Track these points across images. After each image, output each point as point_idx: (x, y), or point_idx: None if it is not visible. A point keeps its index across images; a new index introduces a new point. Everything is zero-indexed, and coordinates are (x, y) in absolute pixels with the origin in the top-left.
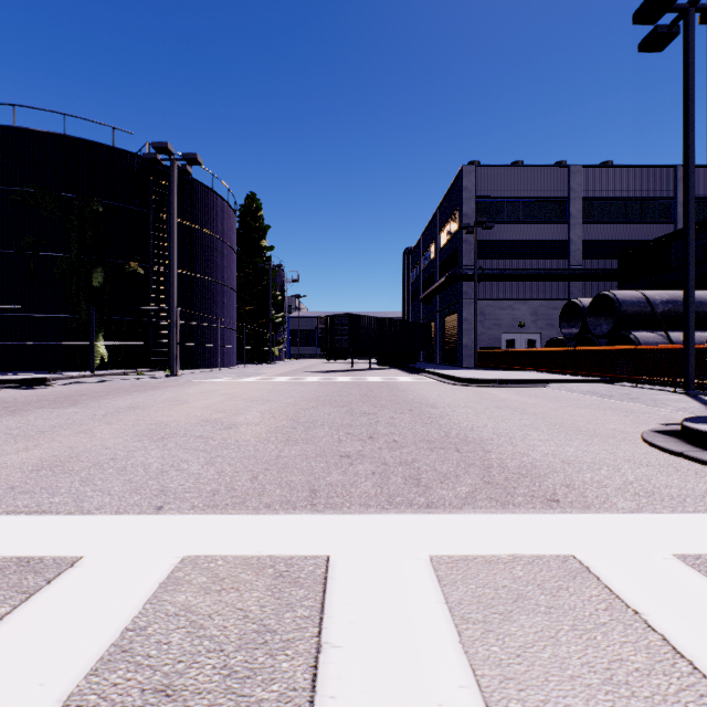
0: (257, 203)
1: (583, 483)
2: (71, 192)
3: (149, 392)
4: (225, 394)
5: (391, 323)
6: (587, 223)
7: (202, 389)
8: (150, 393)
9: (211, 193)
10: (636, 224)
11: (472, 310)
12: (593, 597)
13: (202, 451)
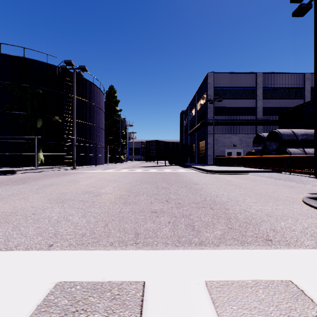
0: (114, 90)
1: (281, 228)
2: (27, 84)
3: (61, 177)
4: (97, 178)
5: (175, 144)
6: (264, 99)
7: (87, 175)
8: (62, 177)
9: (92, 85)
10: (287, 99)
11: (212, 139)
12: (314, 316)
13: (81, 209)
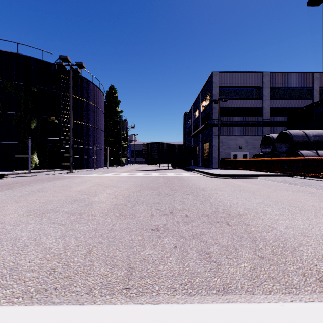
0: (114, 90)
1: None
2: (21, 82)
3: (54, 181)
4: (93, 183)
5: (178, 146)
6: (271, 99)
7: (82, 179)
8: (54, 182)
9: (91, 84)
10: (295, 100)
11: (217, 141)
12: None
13: (62, 225)
